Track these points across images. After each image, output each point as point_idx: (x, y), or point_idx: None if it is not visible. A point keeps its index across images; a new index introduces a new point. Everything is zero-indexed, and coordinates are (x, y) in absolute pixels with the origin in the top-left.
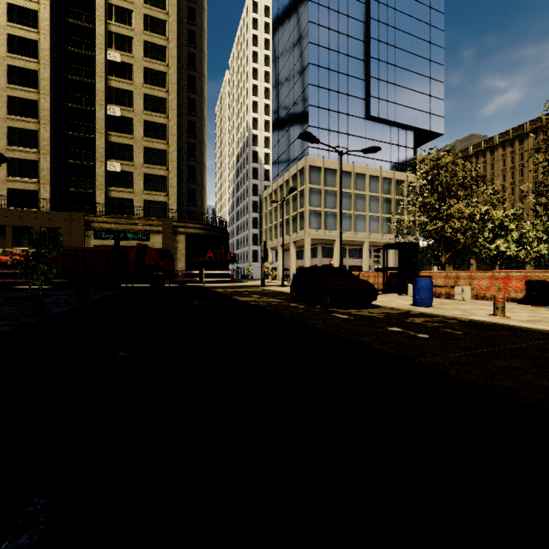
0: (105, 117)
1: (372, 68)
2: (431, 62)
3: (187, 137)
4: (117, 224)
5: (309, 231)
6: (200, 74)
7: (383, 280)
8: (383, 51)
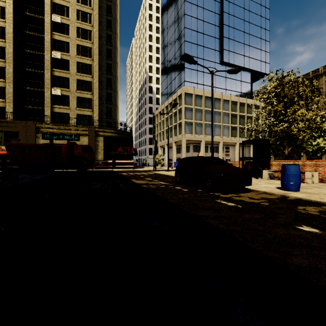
0: (51, 59)
1: (225, 31)
2: (262, 28)
3: (106, 74)
4: (58, 129)
5: (184, 135)
6: (114, 33)
7: (243, 167)
8: (232, 21)
